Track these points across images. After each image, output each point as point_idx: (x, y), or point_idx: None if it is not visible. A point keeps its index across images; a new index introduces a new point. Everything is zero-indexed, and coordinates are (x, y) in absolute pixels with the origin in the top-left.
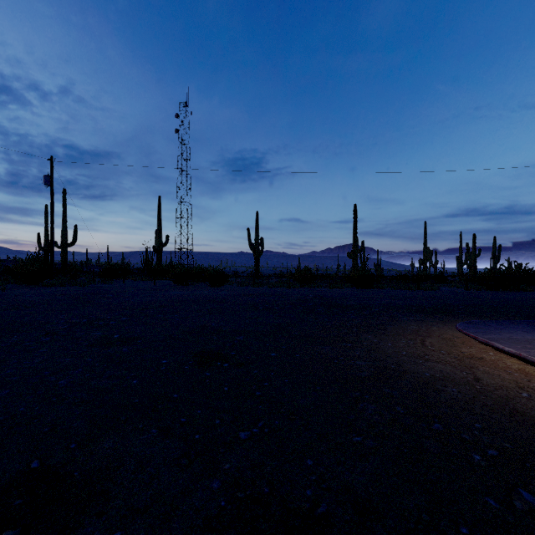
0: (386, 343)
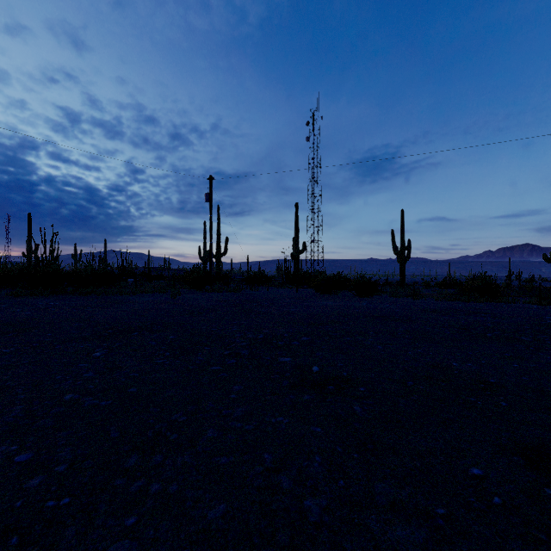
0: None
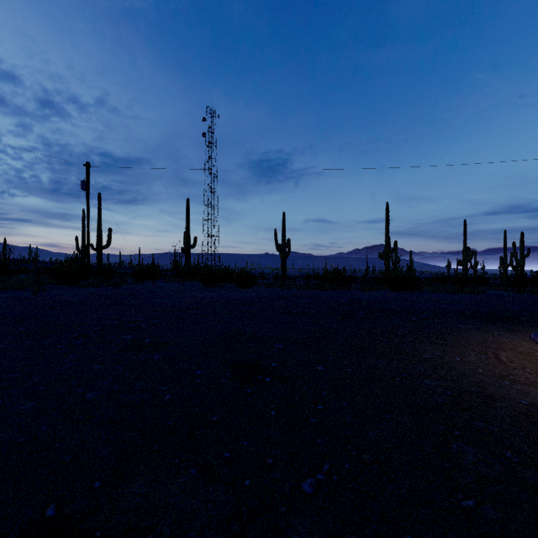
0: (453, 358)
